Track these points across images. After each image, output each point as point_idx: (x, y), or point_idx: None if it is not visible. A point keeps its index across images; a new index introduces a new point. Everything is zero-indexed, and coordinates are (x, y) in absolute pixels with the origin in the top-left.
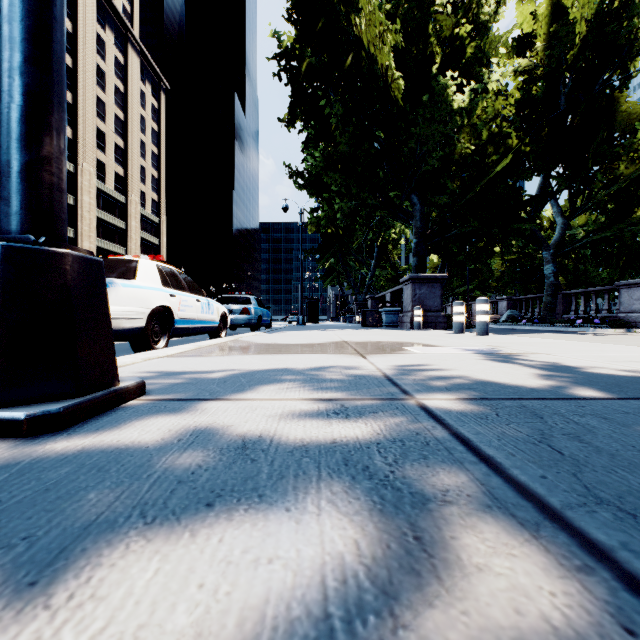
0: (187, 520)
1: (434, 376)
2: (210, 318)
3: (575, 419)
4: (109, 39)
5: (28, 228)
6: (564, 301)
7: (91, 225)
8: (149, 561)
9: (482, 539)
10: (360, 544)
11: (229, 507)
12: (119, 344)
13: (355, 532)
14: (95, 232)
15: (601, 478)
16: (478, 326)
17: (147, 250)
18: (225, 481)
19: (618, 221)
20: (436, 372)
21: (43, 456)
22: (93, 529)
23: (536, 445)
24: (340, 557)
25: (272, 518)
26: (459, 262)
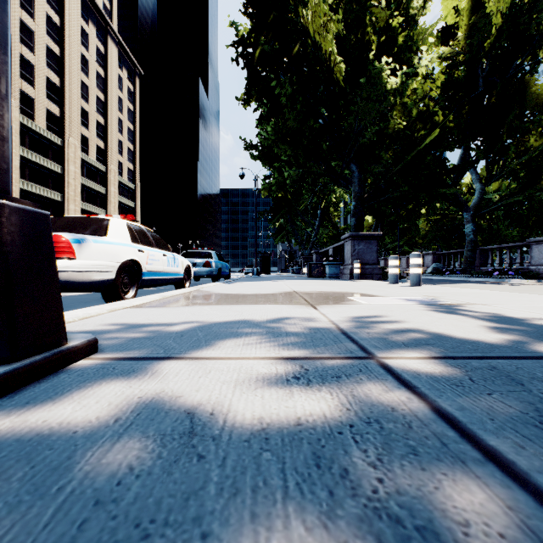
0: None
1: (387, 329)
2: (175, 270)
3: None
4: (92, 32)
5: None
6: (482, 255)
7: (76, 190)
8: None
9: None
10: None
11: None
12: (95, 293)
13: None
14: (79, 196)
15: None
16: (412, 277)
17: (124, 212)
18: (159, 501)
19: (528, 186)
20: (387, 324)
21: None
22: None
23: (540, 429)
24: None
25: None
26: (390, 222)
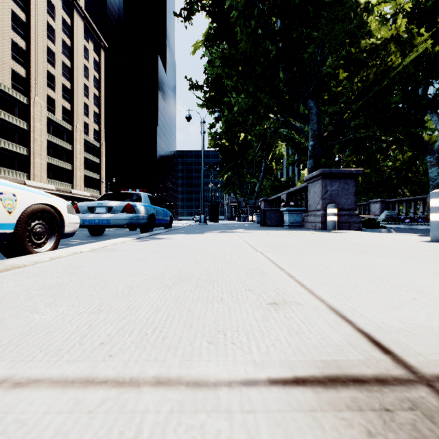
0: None
1: None
2: None
3: None
4: (58, 4)
5: None
6: None
7: (42, 146)
8: None
9: None
10: None
11: None
12: None
13: None
14: (46, 151)
15: None
16: None
17: (90, 167)
18: None
19: None
20: None
21: None
22: None
23: None
24: None
25: None
26: None
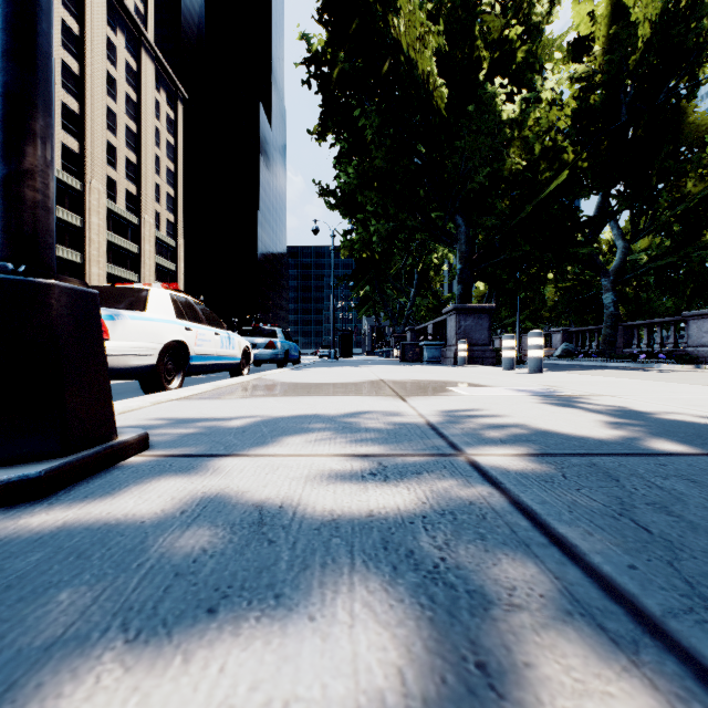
0: (181, 635)
1: (485, 424)
2: (231, 353)
3: (658, 482)
4: (120, 43)
5: (6, 254)
6: (625, 334)
7: (100, 249)
8: (123, 705)
9: (566, 667)
10: (406, 676)
11: (236, 614)
12: (129, 383)
13: (399, 655)
14: (105, 257)
15: (705, 569)
16: (531, 362)
17: (162, 277)
18: (234, 573)
19: (685, 245)
20: (487, 419)
21: (13, 535)
22: (56, 650)
23: (616, 519)
24: (379, 698)
25: (291, 632)
26: (508, 290)
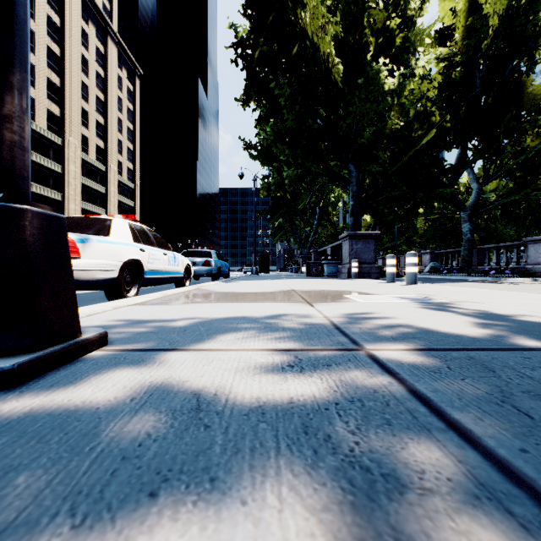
0: (123, 520)
1: (378, 324)
2: (176, 269)
3: (527, 373)
4: (92, 32)
5: None
6: (479, 254)
7: (76, 190)
8: None
9: None
10: None
11: (175, 498)
12: (97, 292)
13: None
14: (80, 196)
15: None
16: (408, 276)
17: (124, 211)
18: (174, 457)
19: (525, 186)
20: (379, 320)
21: None
22: (6, 537)
23: (500, 406)
24: None
25: (225, 517)
26: (389, 221)
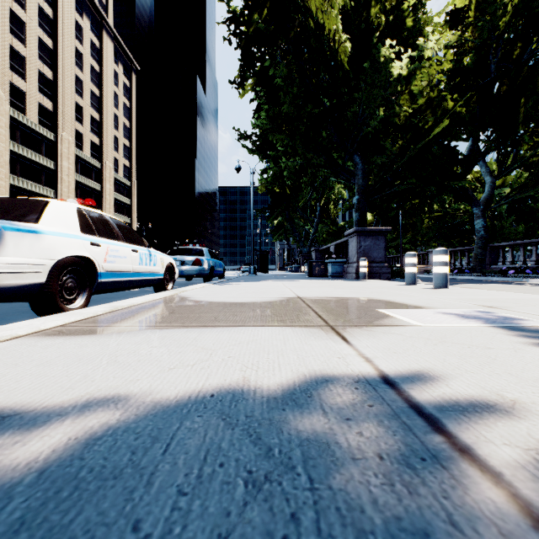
0: None
1: None
2: (151, 270)
3: None
4: (86, 25)
5: None
6: (492, 253)
7: (70, 187)
8: None
9: None
10: None
11: None
12: None
13: None
14: (73, 193)
15: None
16: (436, 278)
17: (120, 209)
18: None
19: None
20: None
21: None
22: None
23: None
24: None
25: None
26: (392, 219)
